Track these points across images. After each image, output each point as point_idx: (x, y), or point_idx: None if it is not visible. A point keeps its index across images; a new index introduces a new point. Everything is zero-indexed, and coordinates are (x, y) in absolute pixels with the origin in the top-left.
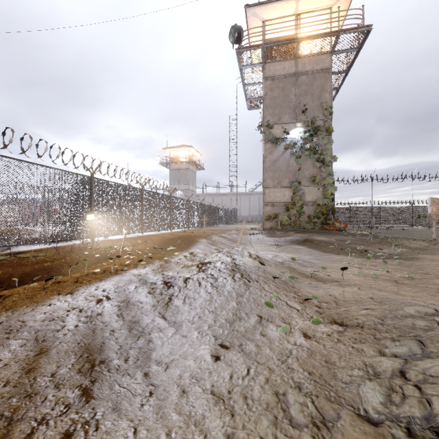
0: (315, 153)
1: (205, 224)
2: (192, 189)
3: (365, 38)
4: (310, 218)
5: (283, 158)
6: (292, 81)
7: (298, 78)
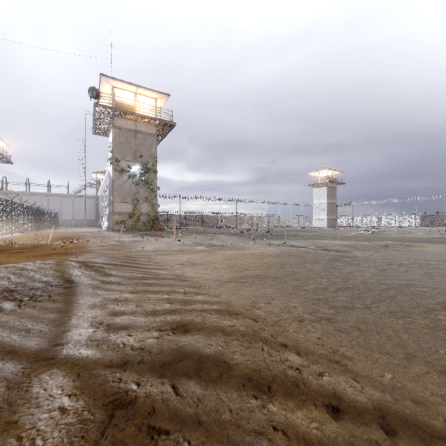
0: (148, 183)
1: (34, 229)
2: None
3: (174, 126)
4: (144, 223)
5: (127, 183)
6: (133, 135)
7: (137, 134)
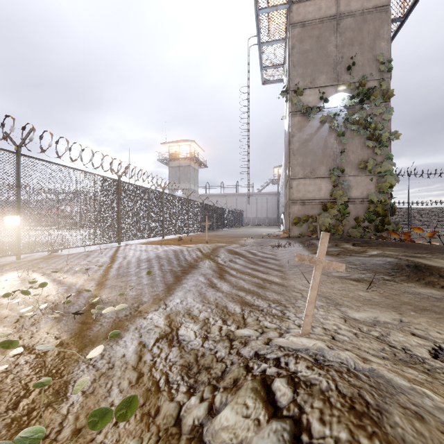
0: (367, 127)
1: (208, 228)
2: (194, 189)
3: None
4: (358, 221)
5: (318, 136)
6: (331, 27)
7: (340, 22)
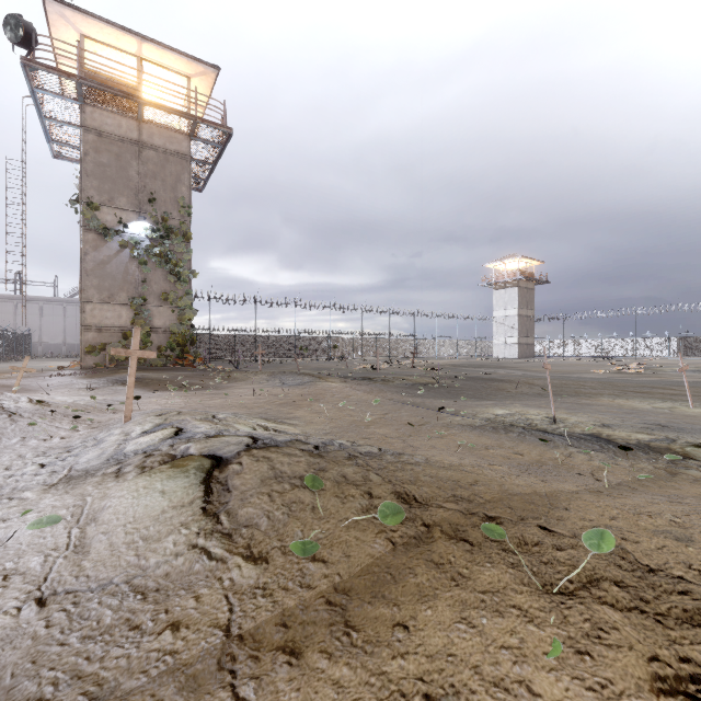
0: (168, 262)
1: None
2: None
3: (229, 139)
4: (161, 350)
5: (119, 260)
6: (133, 152)
7: (143, 150)
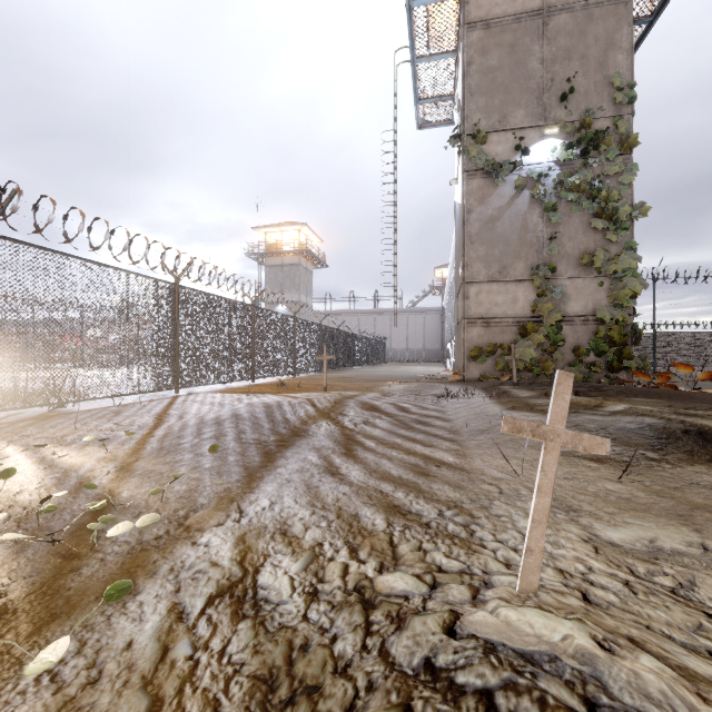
0: (595, 196)
1: (328, 366)
2: (306, 302)
3: None
4: (579, 354)
5: (512, 211)
6: (534, 29)
7: (549, 20)
